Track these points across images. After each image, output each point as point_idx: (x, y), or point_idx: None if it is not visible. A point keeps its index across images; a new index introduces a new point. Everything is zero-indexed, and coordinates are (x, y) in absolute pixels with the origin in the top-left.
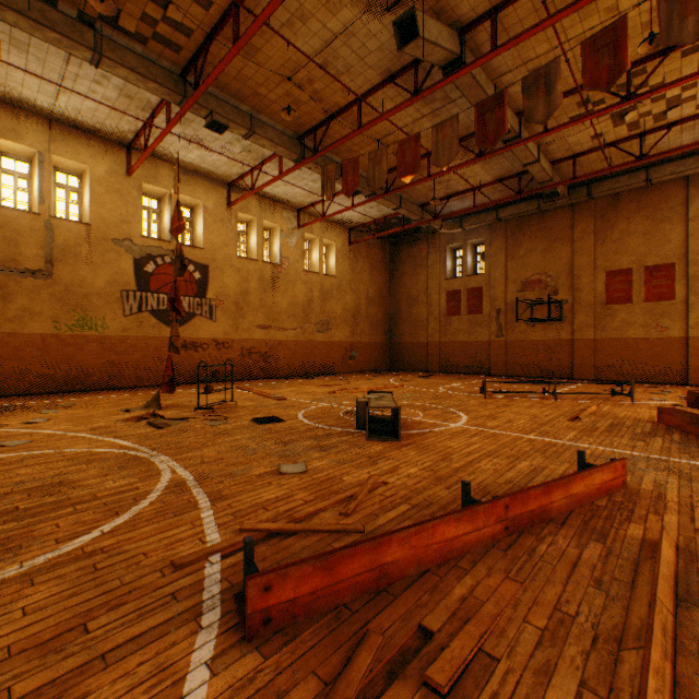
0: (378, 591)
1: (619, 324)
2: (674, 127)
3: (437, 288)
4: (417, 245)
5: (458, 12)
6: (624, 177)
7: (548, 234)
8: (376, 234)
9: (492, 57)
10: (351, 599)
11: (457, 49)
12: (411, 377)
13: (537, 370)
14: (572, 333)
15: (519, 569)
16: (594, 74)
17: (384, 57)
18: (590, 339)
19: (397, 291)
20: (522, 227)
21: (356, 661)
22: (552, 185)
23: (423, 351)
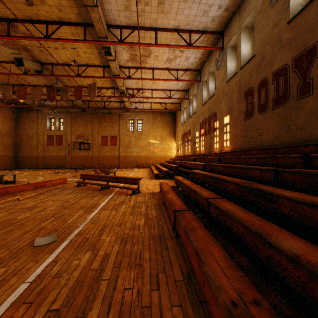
0: (7, 194)
1: (105, 151)
2: (112, 102)
3: (43, 133)
4: (33, 113)
5: (40, 59)
6: (105, 110)
7: (86, 120)
8: (7, 105)
9: (52, 76)
10: (1, 195)
11: (40, 69)
12: (28, 170)
13: (82, 166)
14: (93, 154)
15: (35, 190)
16: (77, 95)
17: (11, 57)
18: (97, 155)
19: (21, 131)
20: (77, 116)
21: (3, 196)
22: (83, 107)
23: (35, 159)
